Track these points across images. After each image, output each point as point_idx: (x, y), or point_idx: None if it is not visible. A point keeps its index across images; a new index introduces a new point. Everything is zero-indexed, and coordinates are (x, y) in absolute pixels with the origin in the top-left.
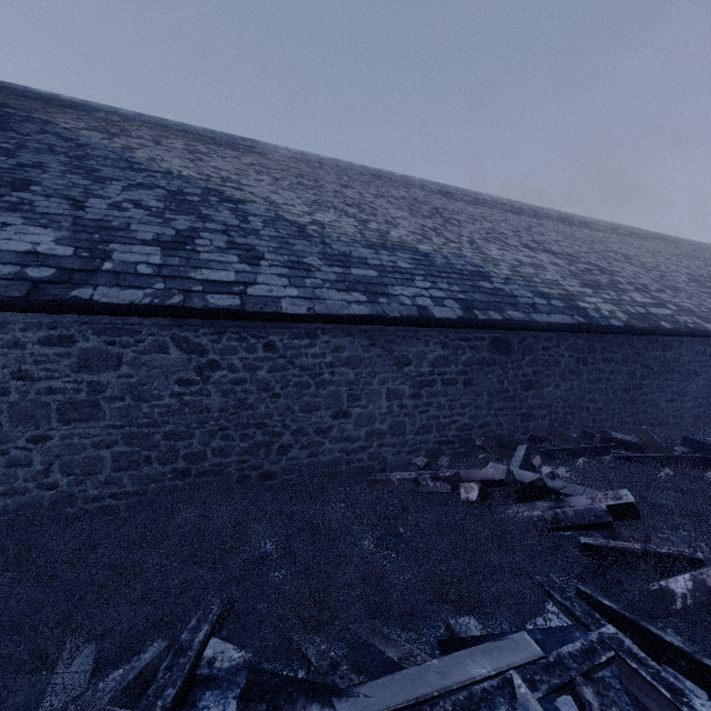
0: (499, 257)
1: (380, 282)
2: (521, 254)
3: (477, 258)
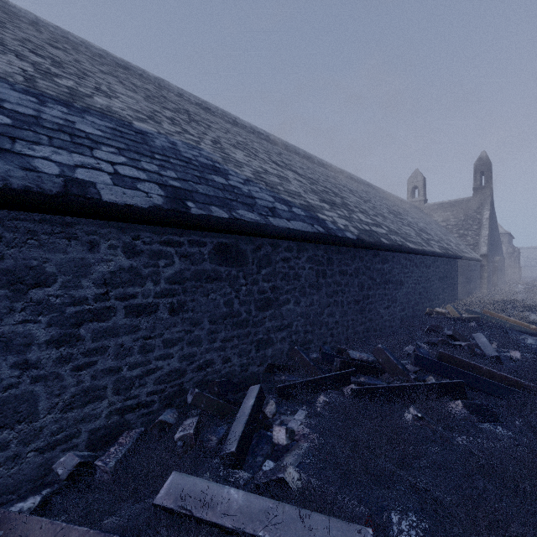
0: (244, 161)
1: (2, 132)
2: (268, 166)
3: (217, 154)
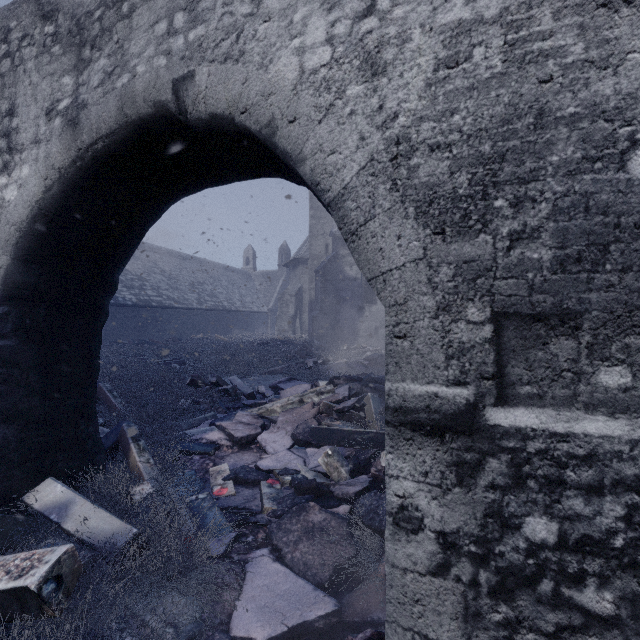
0: None
1: None
2: None
3: None
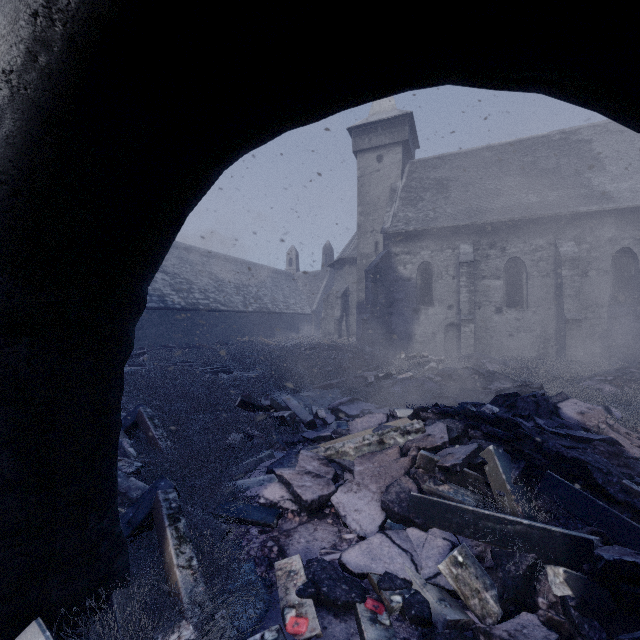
0: None
1: None
2: None
3: None
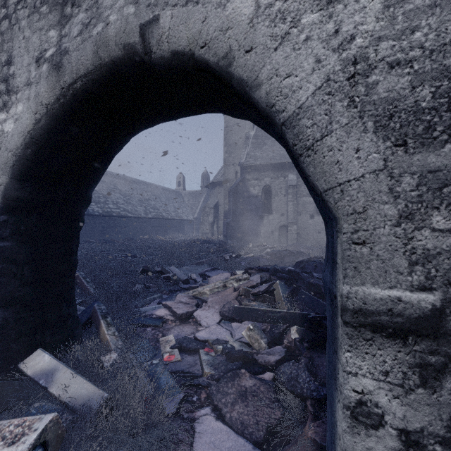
0: None
1: None
2: None
3: None
